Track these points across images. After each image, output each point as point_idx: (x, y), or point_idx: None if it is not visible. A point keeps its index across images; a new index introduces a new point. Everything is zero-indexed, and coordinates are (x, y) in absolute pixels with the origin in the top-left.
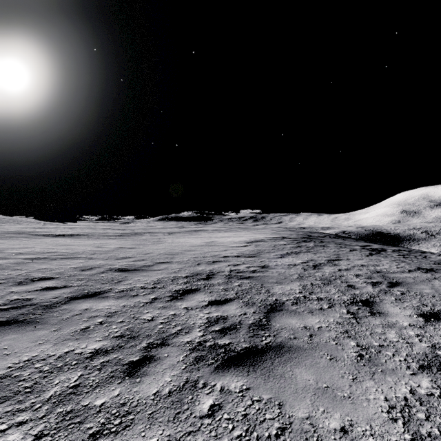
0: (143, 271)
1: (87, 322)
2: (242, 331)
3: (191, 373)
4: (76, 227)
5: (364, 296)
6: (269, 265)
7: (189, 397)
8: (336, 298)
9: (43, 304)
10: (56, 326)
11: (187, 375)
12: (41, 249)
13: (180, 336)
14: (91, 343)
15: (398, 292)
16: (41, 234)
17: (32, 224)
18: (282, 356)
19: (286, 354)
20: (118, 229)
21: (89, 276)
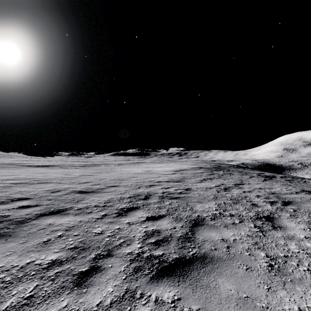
0: (98, 192)
1: (49, 235)
2: (172, 243)
3: (131, 283)
4: (53, 160)
5: (265, 213)
6: (191, 188)
7: (127, 308)
8: (244, 214)
9: (16, 220)
10: (23, 239)
11: (126, 286)
12: (24, 176)
13: (123, 248)
14: (49, 254)
15: (291, 209)
16: (26, 165)
17: (21, 158)
18: (206, 266)
19: (210, 264)
20: (82, 162)
21: (56, 197)
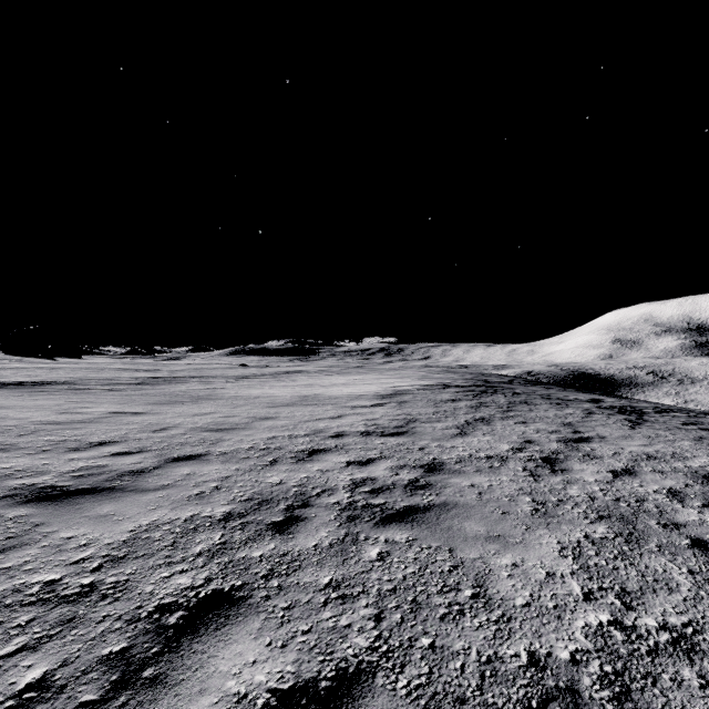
0: (111, 494)
1: None
2: None
3: None
4: (68, 366)
5: None
6: (442, 461)
7: None
8: None
9: None
10: None
11: None
12: None
13: None
14: None
15: None
16: None
17: None
18: None
19: None
20: (146, 371)
21: None
